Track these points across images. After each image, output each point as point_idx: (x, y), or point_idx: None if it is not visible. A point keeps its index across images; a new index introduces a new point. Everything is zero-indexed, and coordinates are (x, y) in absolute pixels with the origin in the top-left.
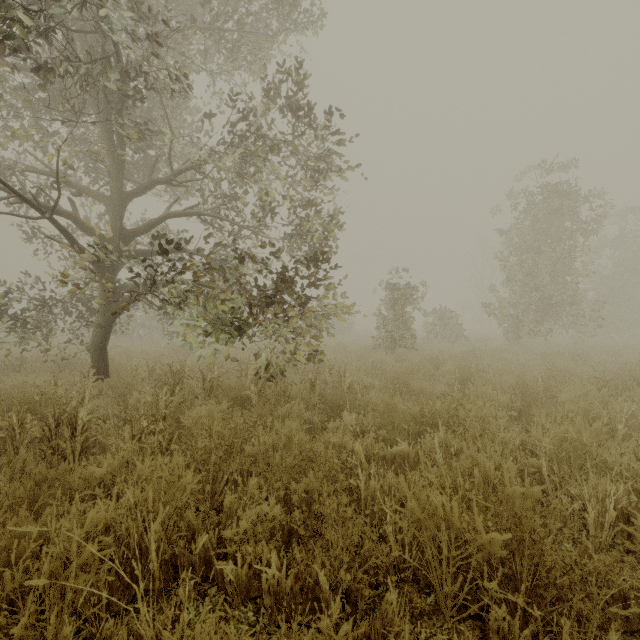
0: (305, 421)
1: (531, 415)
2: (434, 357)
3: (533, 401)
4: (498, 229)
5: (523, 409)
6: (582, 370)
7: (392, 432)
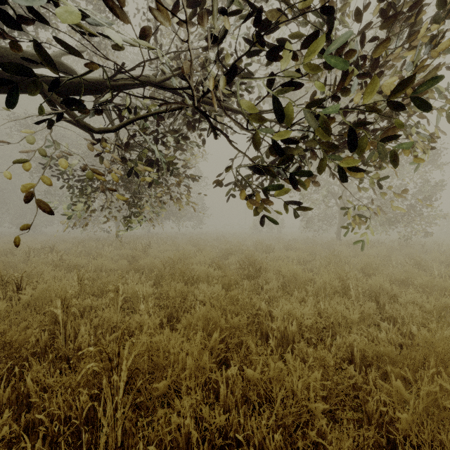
0: None
1: None
2: None
3: None
4: None
5: None
6: None
7: None
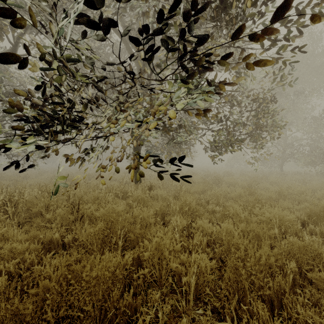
0: None
1: None
2: None
3: None
4: None
5: None
6: None
7: None
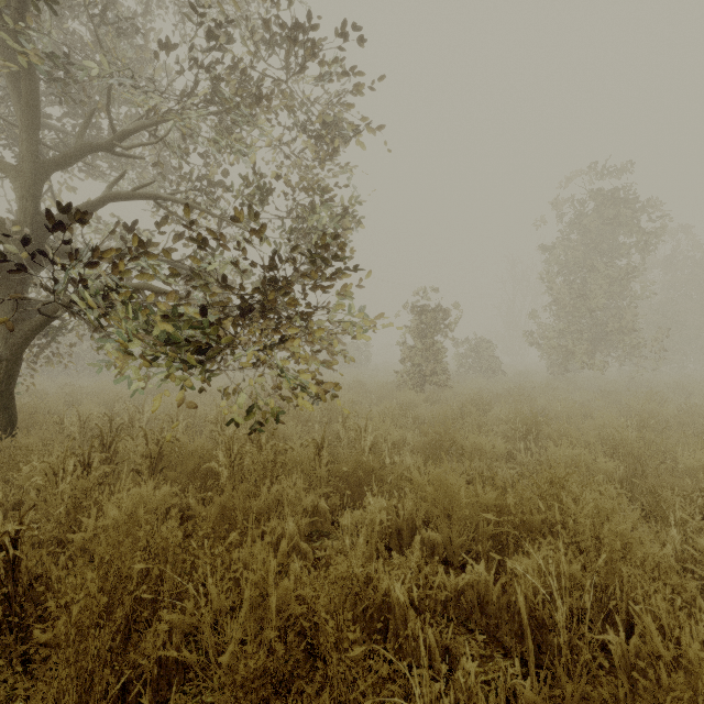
0: (306, 508)
1: (656, 495)
2: (476, 398)
3: (641, 467)
4: (542, 244)
5: (626, 479)
6: (669, 414)
7: (447, 531)
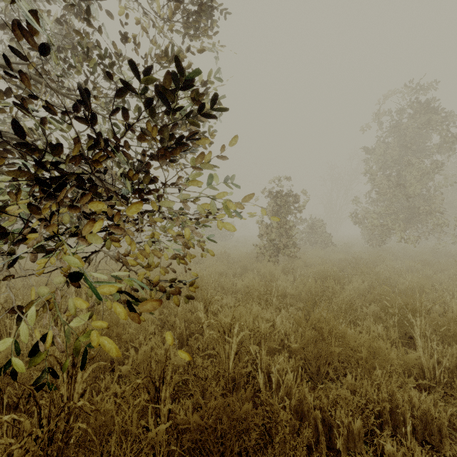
0: None
1: None
2: (328, 269)
3: None
4: (364, 147)
5: None
6: None
7: None
